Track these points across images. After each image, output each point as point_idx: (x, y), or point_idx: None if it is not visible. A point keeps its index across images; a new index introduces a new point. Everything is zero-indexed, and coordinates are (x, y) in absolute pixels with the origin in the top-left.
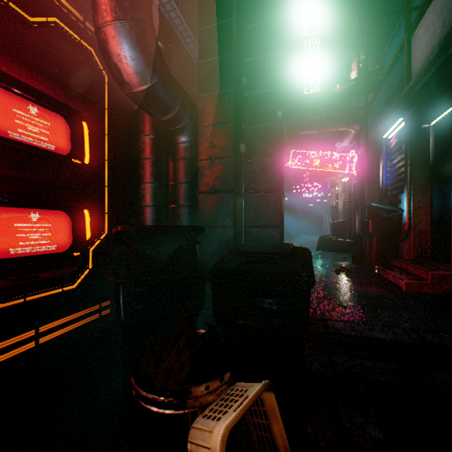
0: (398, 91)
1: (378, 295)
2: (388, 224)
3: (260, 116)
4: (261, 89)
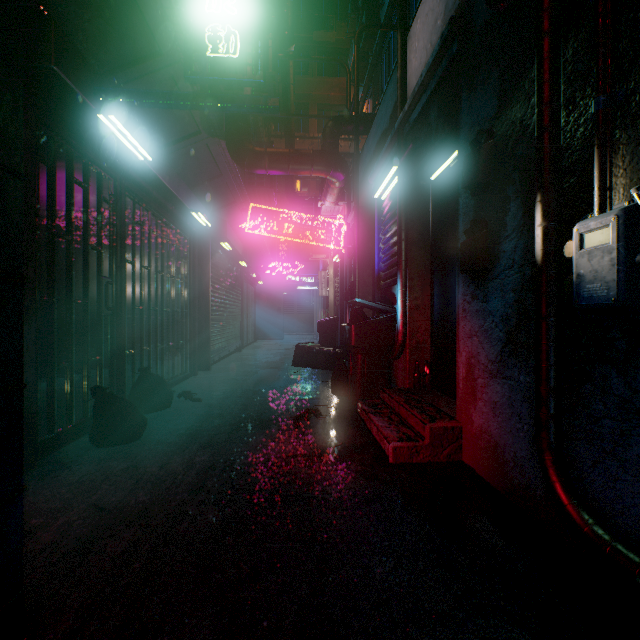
0: (392, 125)
1: (345, 489)
2: (378, 332)
3: None
4: None
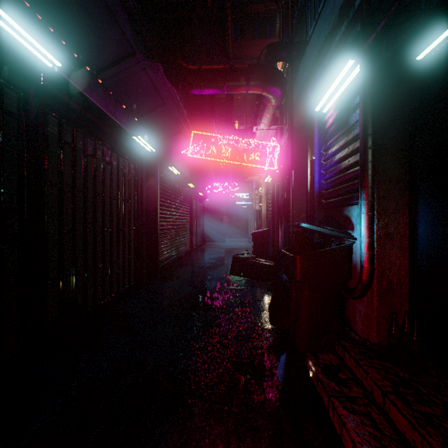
0: (344, 16)
1: None
2: (330, 264)
3: None
4: None
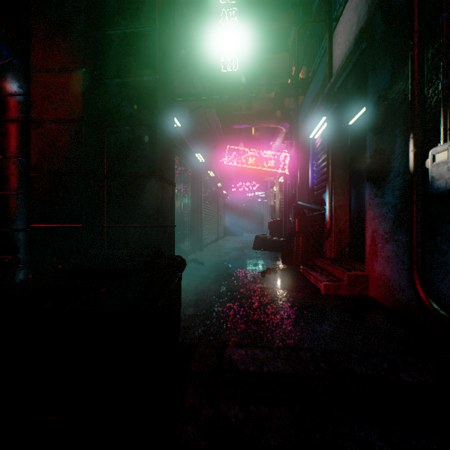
0: (322, 90)
1: (296, 302)
2: (313, 223)
3: (130, 66)
4: (130, 27)
